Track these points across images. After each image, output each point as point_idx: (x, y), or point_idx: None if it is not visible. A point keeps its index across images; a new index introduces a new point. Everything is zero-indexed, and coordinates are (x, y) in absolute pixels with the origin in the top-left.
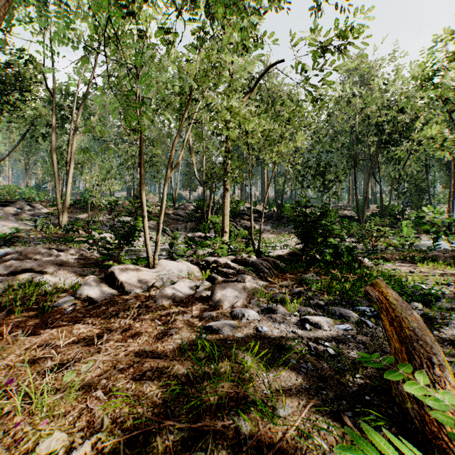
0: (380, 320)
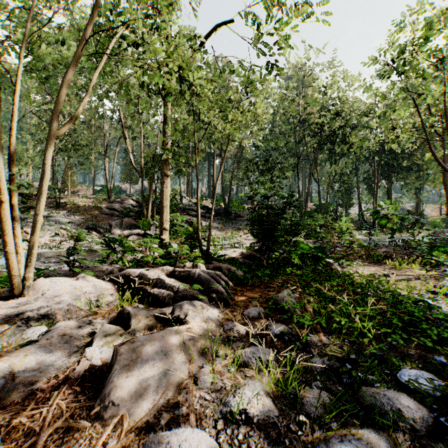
0: None
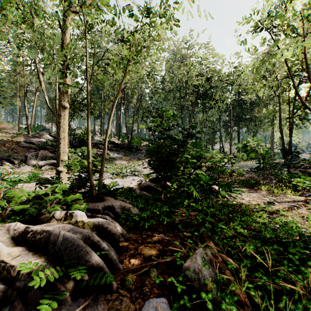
0: None
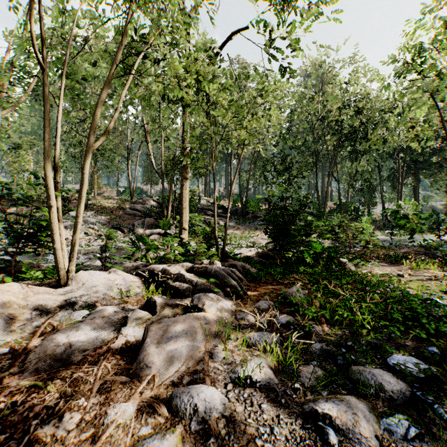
0: (443, 390)
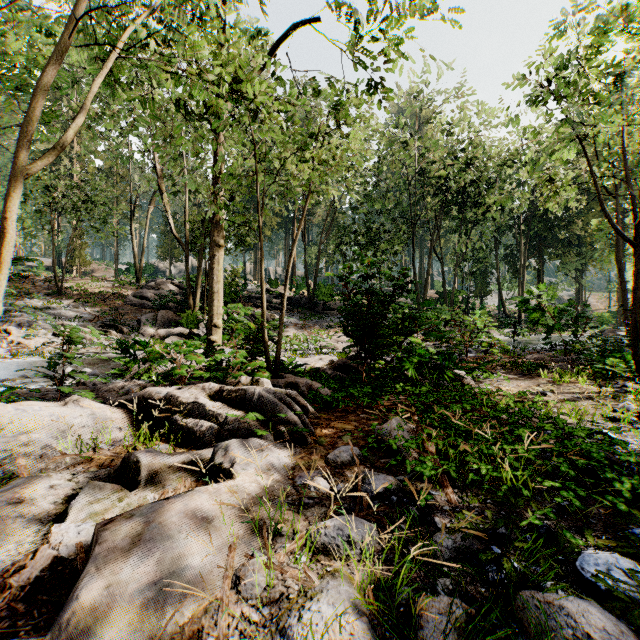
0: None
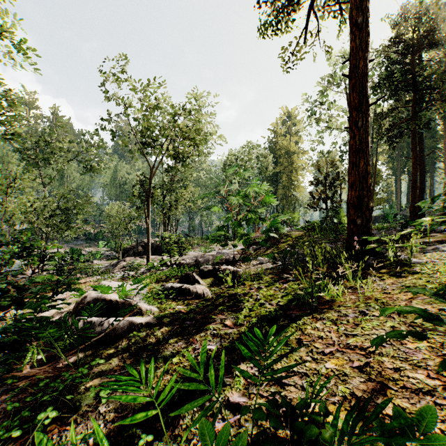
0: None
